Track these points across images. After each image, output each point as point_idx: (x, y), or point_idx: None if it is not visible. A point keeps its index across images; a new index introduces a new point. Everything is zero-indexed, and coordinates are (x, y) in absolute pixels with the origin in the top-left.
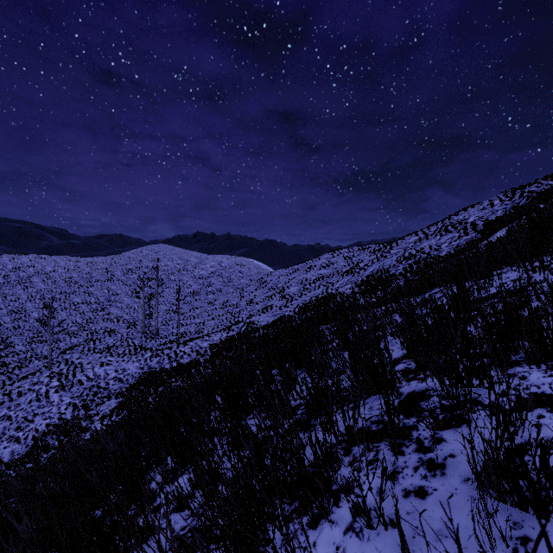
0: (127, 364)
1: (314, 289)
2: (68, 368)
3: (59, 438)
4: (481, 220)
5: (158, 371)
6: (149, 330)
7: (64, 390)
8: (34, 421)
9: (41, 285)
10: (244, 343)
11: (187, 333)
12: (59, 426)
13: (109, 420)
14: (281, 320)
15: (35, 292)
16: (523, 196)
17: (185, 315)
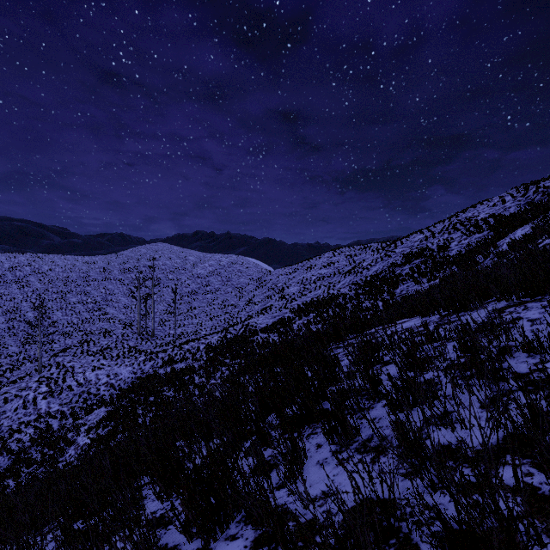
0: (119, 368)
1: (314, 289)
2: (59, 372)
3: (42, 451)
4: (493, 217)
5: (151, 378)
6: (146, 331)
7: (53, 396)
8: (18, 430)
9: (38, 284)
10: (241, 348)
11: (184, 334)
12: (44, 436)
13: (95, 432)
14: (280, 323)
15: (31, 291)
16: (538, 192)
17: (182, 315)
